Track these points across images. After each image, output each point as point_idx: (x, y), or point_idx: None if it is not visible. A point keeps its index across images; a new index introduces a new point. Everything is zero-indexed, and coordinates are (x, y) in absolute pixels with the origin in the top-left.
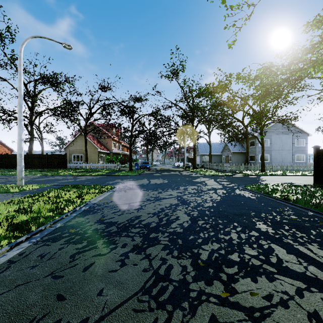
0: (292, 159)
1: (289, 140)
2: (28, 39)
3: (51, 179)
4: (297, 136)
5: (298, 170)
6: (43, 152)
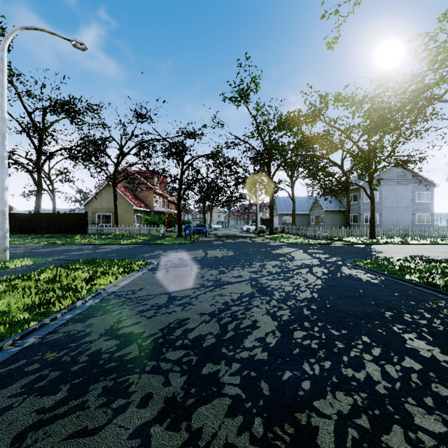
0: (412, 221)
1: (407, 193)
2: (15, 30)
3: (58, 250)
4: (419, 187)
5: (423, 237)
6: (54, 210)
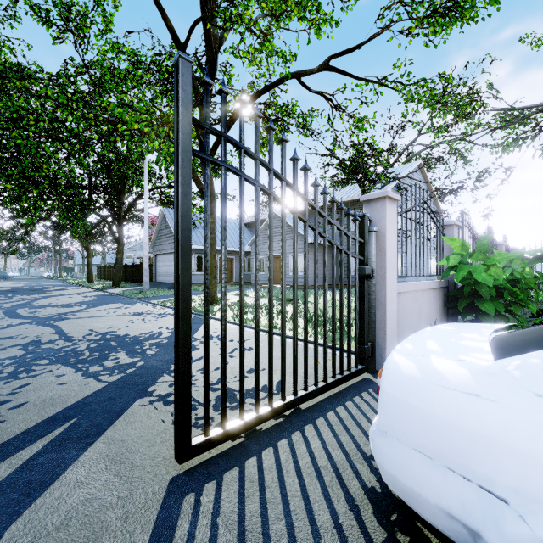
0: None
1: None
2: None
3: None
4: None
5: None
6: None
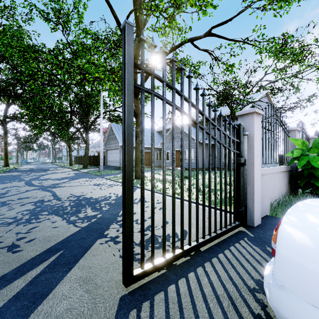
0: None
1: None
2: None
3: None
4: None
5: None
6: None
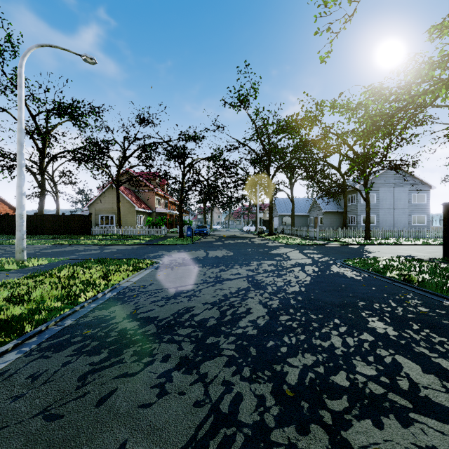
0: (409, 222)
1: (404, 195)
2: (32, 48)
3: (67, 250)
4: (415, 189)
5: (417, 237)
6: (58, 211)
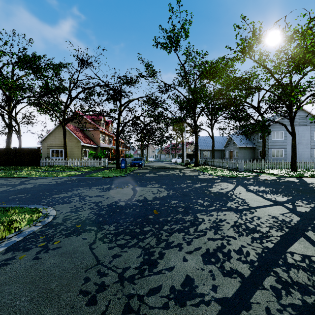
0: (311, 155)
1: (307, 132)
2: None
3: None
4: None
5: None
6: (20, 146)
